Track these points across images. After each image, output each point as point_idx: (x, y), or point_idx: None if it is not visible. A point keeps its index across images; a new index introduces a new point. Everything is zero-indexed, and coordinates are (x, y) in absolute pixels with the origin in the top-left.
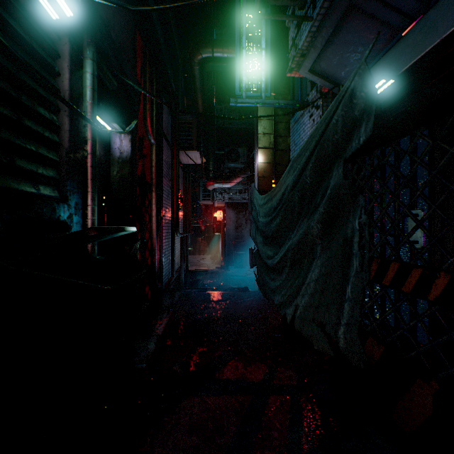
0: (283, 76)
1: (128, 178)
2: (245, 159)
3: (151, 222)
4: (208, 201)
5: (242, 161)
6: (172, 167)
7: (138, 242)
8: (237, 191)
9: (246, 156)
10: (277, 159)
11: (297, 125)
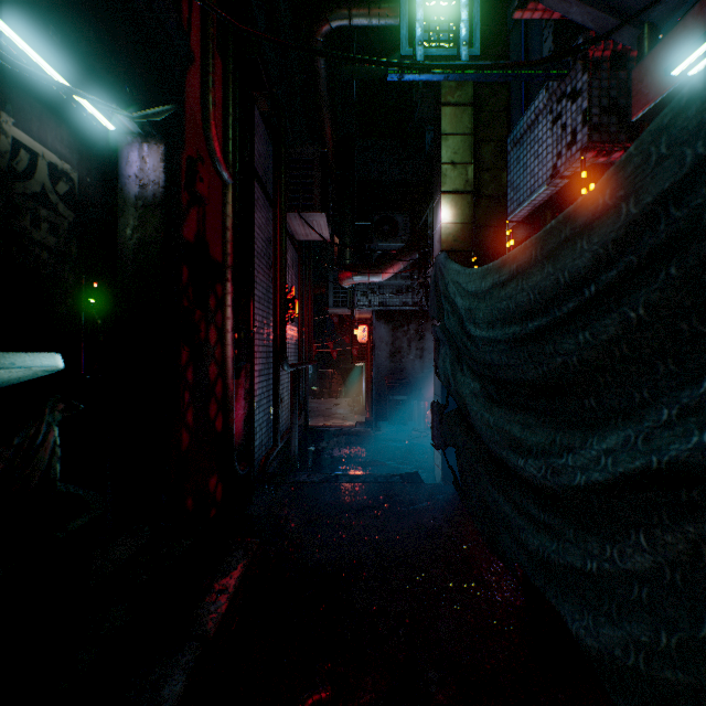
0: (492, 47)
1: (158, 242)
2: (408, 235)
3: (223, 343)
4: (344, 308)
5: (402, 237)
6: (275, 242)
7: (50, 415)
8: (394, 291)
9: (409, 228)
10: (479, 215)
11: (519, 148)
